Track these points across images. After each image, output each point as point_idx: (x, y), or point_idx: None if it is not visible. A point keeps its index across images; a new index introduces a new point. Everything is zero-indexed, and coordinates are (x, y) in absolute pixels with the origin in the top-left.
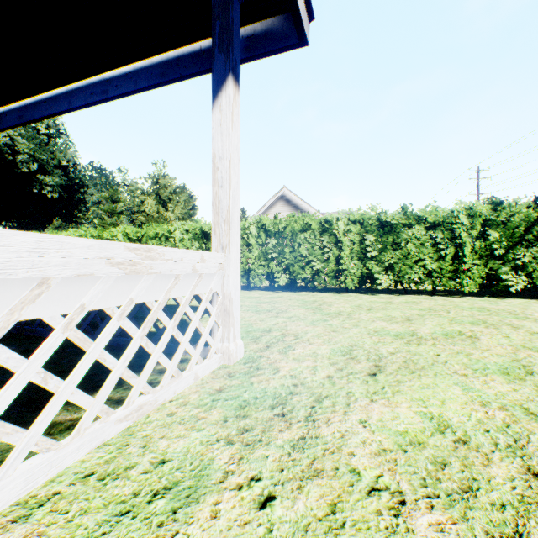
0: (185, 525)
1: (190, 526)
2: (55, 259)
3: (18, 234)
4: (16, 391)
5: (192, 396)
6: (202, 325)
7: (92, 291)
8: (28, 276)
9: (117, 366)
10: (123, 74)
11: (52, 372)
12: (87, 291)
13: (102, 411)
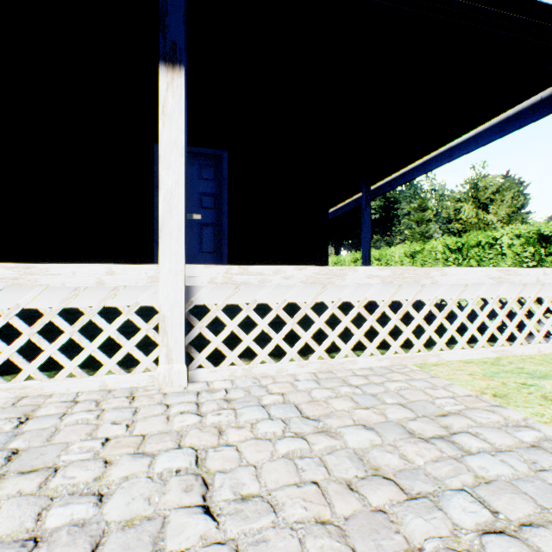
0: (537, 381)
1: (540, 381)
2: (469, 276)
3: (460, 268)
4: (458, 322)
5: (536, 357)
6: (543, 318)
7: (481, 290)
8: (462, 283)
9: (490, 326)
10: (466, 139)
11: (437, 333)
12: (478, 289)
13: (484, 344)
